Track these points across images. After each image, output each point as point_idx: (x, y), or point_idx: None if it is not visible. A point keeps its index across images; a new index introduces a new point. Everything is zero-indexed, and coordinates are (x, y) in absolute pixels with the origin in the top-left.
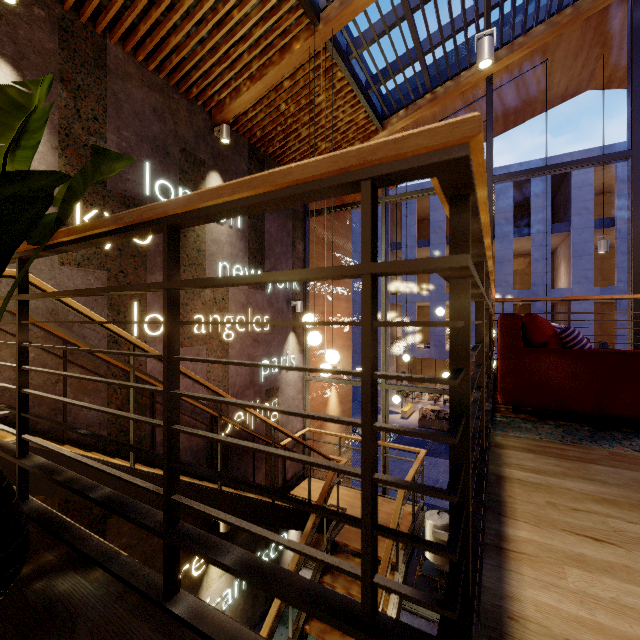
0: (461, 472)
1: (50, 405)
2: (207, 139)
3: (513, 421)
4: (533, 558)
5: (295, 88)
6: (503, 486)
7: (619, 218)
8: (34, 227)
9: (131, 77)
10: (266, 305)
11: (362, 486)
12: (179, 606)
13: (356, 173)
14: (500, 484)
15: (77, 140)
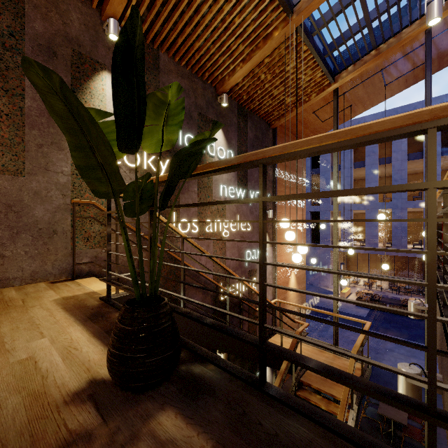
0: None
1: None
2: (213, 105)
3: None
4: None
5: (272, 62)
6: None
7: None
8: (187, 169)
9: (172, 72)
10: (248, 213)
11: (428, 323)
12: (270, 390)
13: (425, 124)
14: None
15: None
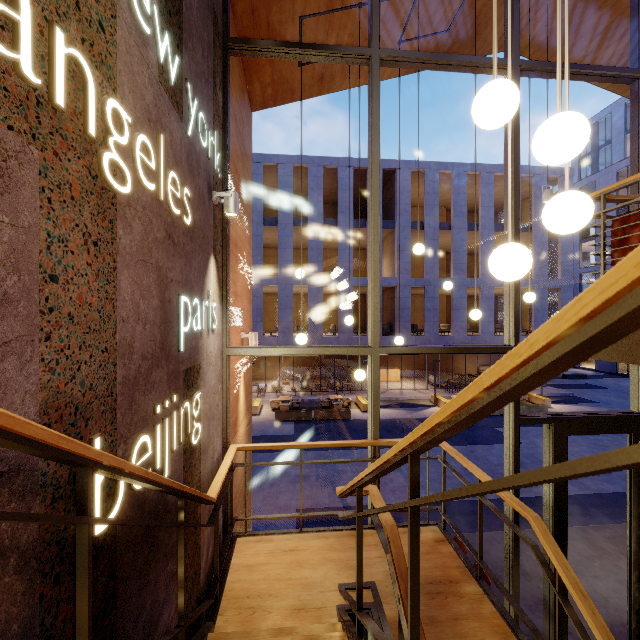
0: None
1: None
2: None
3: None
4: None
5: None
6: None
7: (426, 223)
8: None
9: None
10: (184, 162)
11: None
12: None
13: None
14: None
15: None
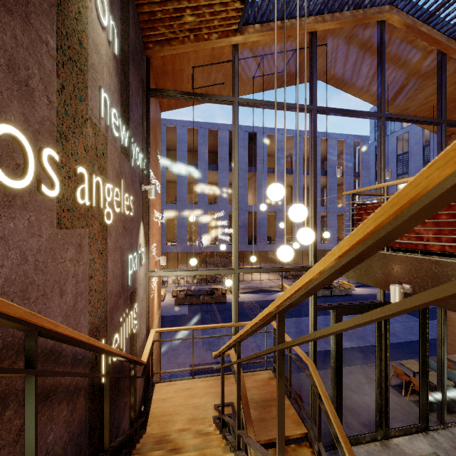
0: None
1: None
2: None
3: None
4: None
5: None
6: None
7: (277, 169)
8: None
9: None
10: (130, 182)
11: None
12: None
13: None
14: None
15: None
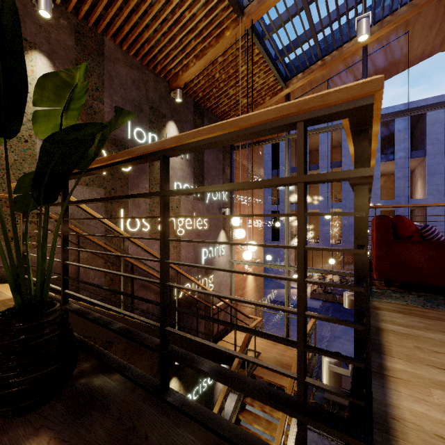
0: (364, 313)
1: (70, 275)
2: (167, 99)
3: (385, 292)
4: (407, 382)
5: (226, 62)
6: (381, 334)
7: None
8: (82, 158)
9: (119, 61)
10: (205, 211)
11: (297, 319)
12: (170, 397)
13: (294, 117)
14: (379, 333)
15: (86, 103)
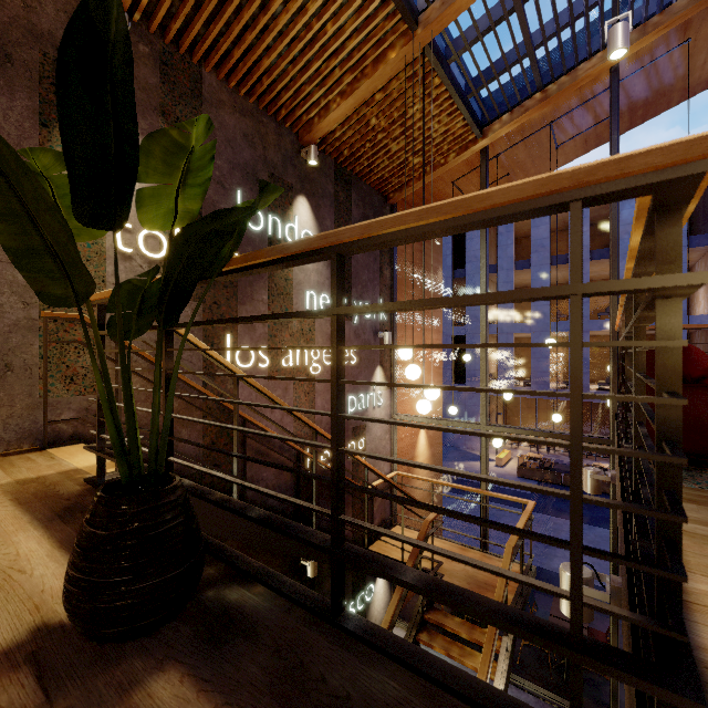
0: (677, 498)
1: None
2: (294, 162)
3: None
4: None
5: (387, 100)
6: None
7: None
8: (214, 259)
9: (224, 104)
10: (352, 336)
11: (571, 506)
12: (349, 622)
13: (565, 194)
14: None
15: None
